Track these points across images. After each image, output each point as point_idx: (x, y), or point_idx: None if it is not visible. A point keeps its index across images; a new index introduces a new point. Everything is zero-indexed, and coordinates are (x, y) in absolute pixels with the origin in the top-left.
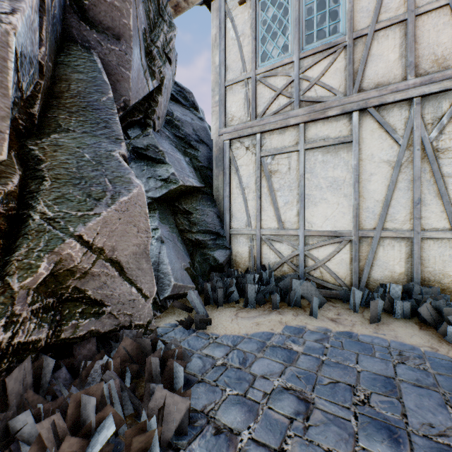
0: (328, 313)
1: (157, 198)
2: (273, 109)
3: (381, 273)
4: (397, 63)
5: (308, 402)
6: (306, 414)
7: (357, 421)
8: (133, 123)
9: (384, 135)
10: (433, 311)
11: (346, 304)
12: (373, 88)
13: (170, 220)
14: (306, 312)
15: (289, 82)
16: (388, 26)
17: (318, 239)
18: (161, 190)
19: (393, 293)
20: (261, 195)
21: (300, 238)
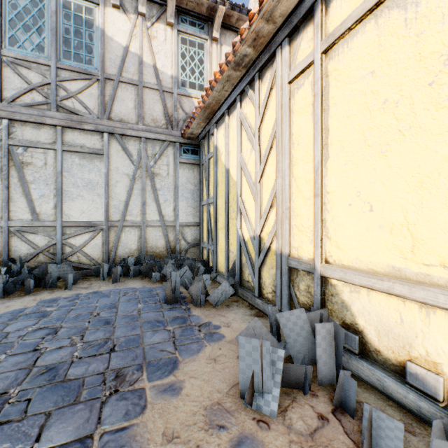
0: (82, 285)
1: None
2: (26, 101)
3: (124, 251)
4: (134, 111)
5: (58, 328)
6: (56, 332)
7: (90, 323)
8: None
9: (126, 156)
10: (148, 267)
11: (99, 277)
12: (119, 121)
13: None
14: (63, 289)
15: (46, 83)
16: (128, 83)
17: (75, 229)
18: None
19: (130, 262)
20: (10, 185)
21: (58, 229)
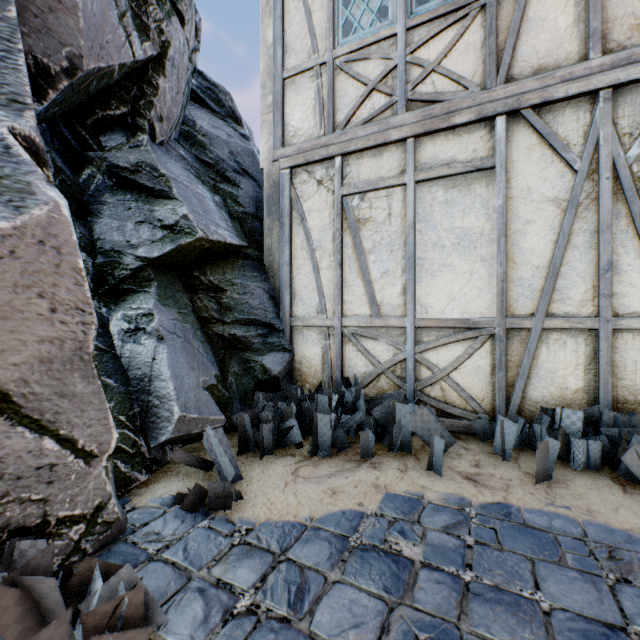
0: (458, 463)
1: (155, 260)
2: (363, 116)
3: (544, 390)
4: (572, 32)
5: None
6: None
7: None
8: (109, 122)
9: (549, 155)
10: None
11: (486, 443)
12: (531, 76)
13: (182, 301)
14: (421, 462)
15: (390, 70)
16: None
17: (437, 332)
18: (162, 245)
19: (568, 425)
20: (343, 260)
21: (408, 332)
